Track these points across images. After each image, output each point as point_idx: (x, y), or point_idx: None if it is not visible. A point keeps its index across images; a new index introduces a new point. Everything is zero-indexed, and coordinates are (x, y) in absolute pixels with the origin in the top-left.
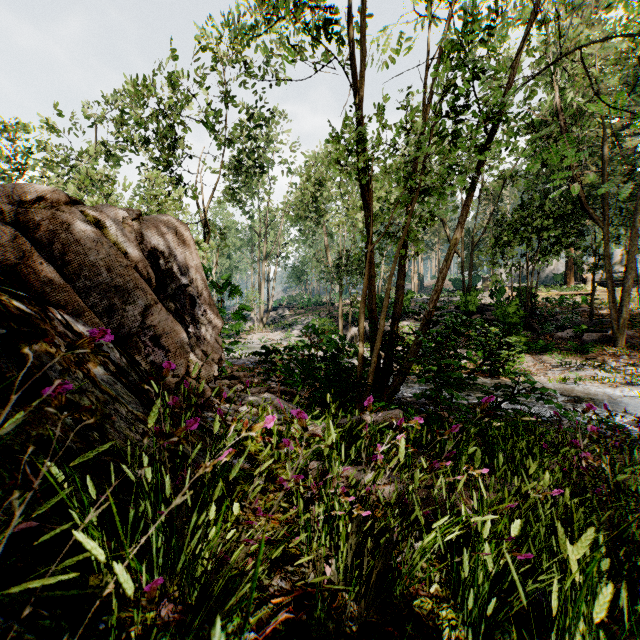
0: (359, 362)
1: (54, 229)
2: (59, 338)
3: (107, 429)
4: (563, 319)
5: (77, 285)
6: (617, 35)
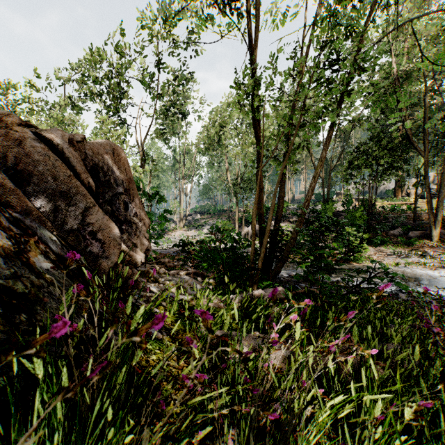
0: (251, 252)
1: (8, 144)
2: (3, 231)
3: (37, 310)
4: (394, 221)
5: (27, 190)
6: (442, 10)
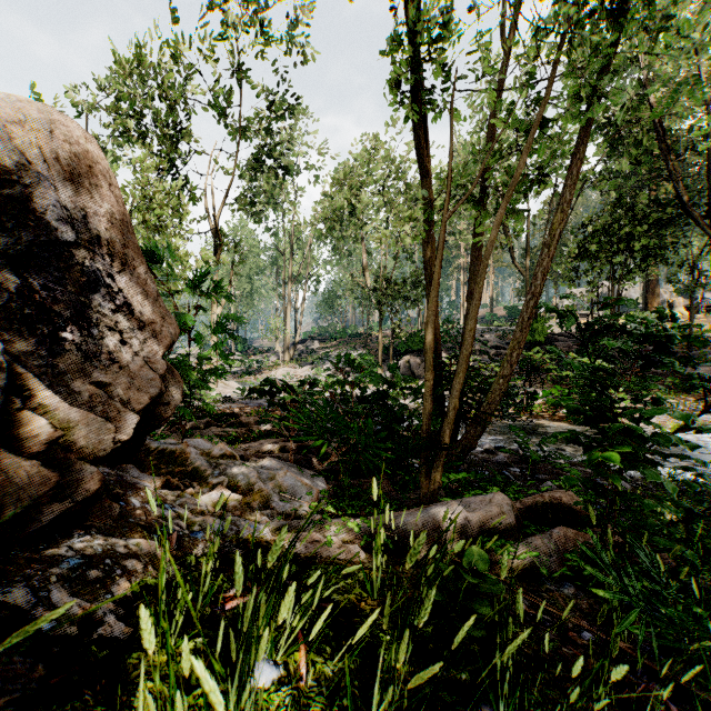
0: (424, 406)
1: None
2: None
3: None
4: None
5: None
6: None
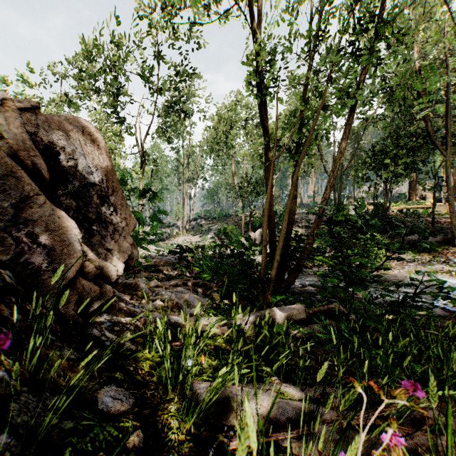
0: (262, 260)
1: None
2: None
3: None
4: (412, 226)
5: None
6: None
